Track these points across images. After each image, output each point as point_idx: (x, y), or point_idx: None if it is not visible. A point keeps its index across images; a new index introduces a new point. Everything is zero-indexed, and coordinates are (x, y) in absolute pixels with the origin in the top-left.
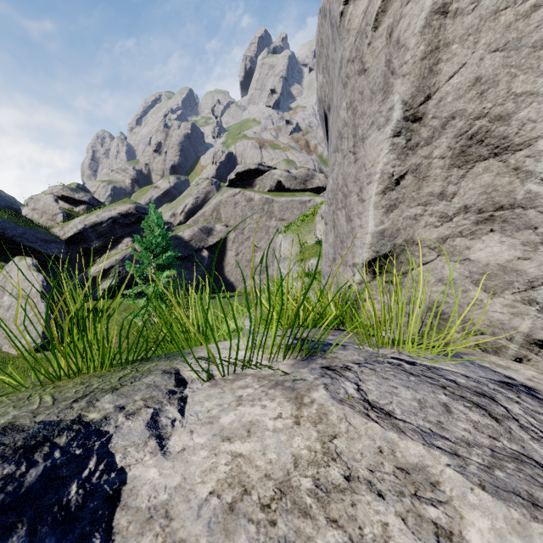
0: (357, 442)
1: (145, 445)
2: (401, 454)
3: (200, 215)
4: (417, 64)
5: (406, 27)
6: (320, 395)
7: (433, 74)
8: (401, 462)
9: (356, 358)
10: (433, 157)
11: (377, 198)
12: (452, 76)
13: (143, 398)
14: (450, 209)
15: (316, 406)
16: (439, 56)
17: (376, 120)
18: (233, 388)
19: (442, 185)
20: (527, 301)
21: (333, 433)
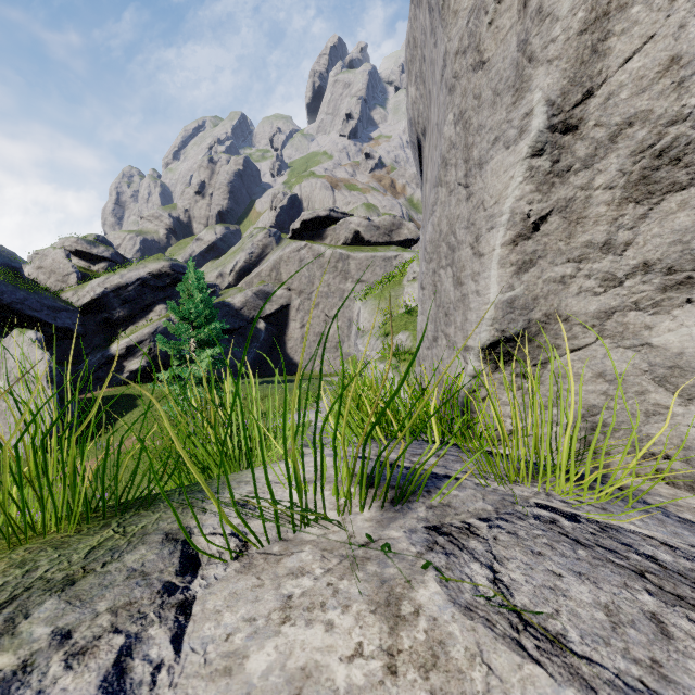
0: None
1: None
2: None
3: (255, 276)
4: (573, 41)
5: None
6: (429, 595)
7: (597, 56)
8: None
9: (481, 506)
10: (595, 187)
11: (503, 250)
12: (630, 58)
13: (114, 606)
14: (619, 267)
15: (425, 623)
16: (609, 26)
17: (502, 134)
18: (279, 574)
19: (608, 230)
20: None
21: (460, 694)
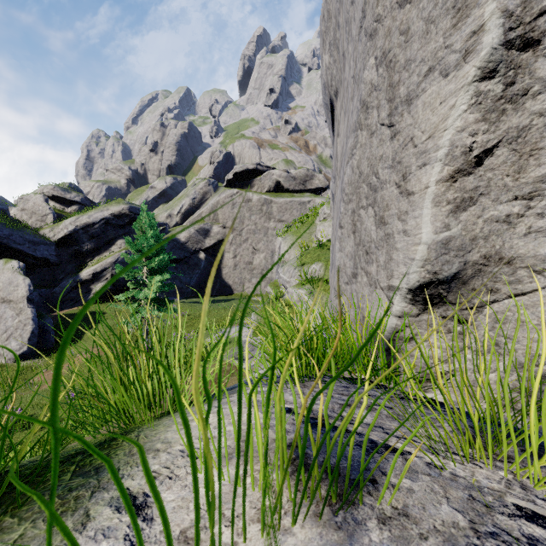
0: None
1: None
2: None
3: (197, 216)
4: None
5: None
6: None
7: None
8: None
9: (449, 516)
10: None
11: (439, 187)
12: None
13: None
14: None
15: None
16: None
17: (438, 63)
18: None
19: None
20: None
21: None
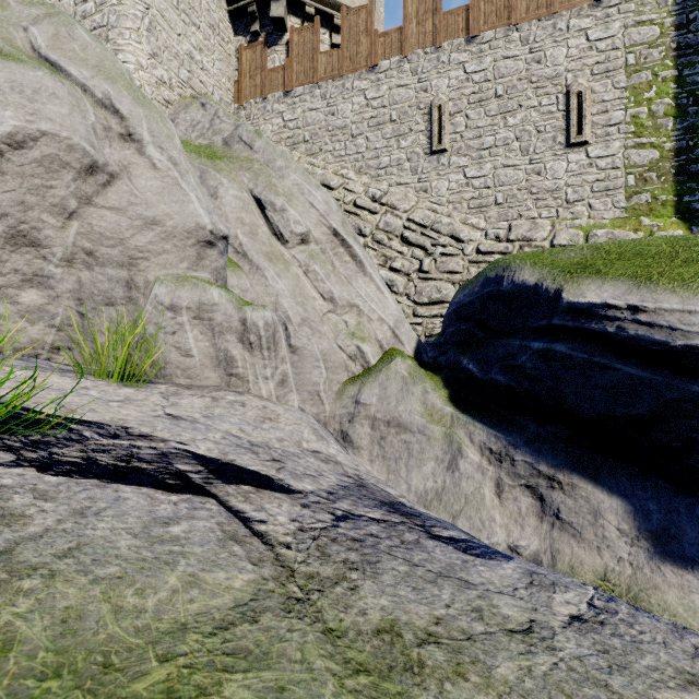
0: None
1: None
2: None
3: None
4: None
5: None
6: None
7: None
8: None
9: None
10: None
11: None
12: (7, 192)
13: None
14: (5, 269)
15: None
16: None
17: None
18: None
19: None
20: (51, 326)
21: None
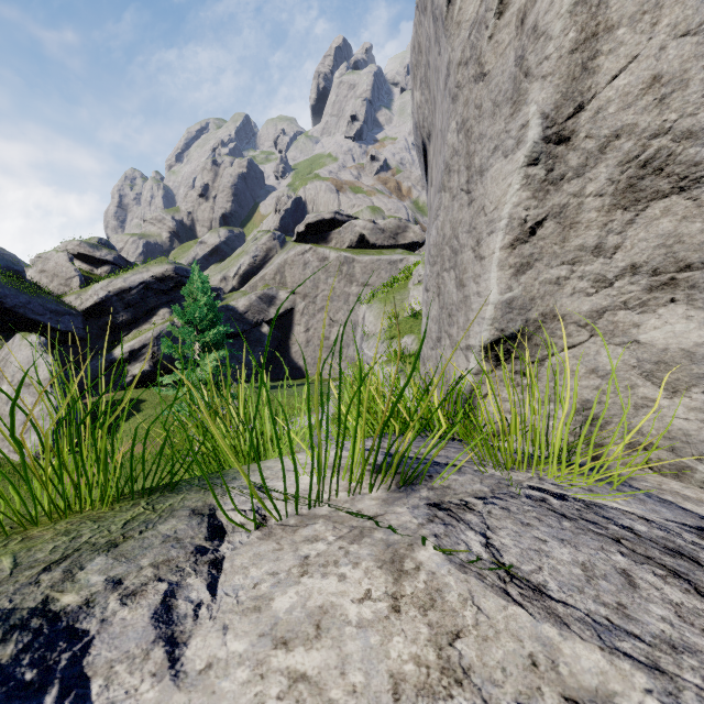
0: (494, 645)
1: (145, 657)
2: (568, 668)
3: (259, 279)
4: (565, 59)
5: (548, 7)
6: (429, 556)
7: (587, 73)
8: (570, 686)
9: (478, 488)
10: (586, 194)
11: (502, 253)
12: (617, 76)
13: (155, 562)
14: (609, 269)
15: (425, 576)
16: (598, 46)
17: (501, 144)
18: (296, 540)
19: (599, 235)
20: None
21: (453, 627)
